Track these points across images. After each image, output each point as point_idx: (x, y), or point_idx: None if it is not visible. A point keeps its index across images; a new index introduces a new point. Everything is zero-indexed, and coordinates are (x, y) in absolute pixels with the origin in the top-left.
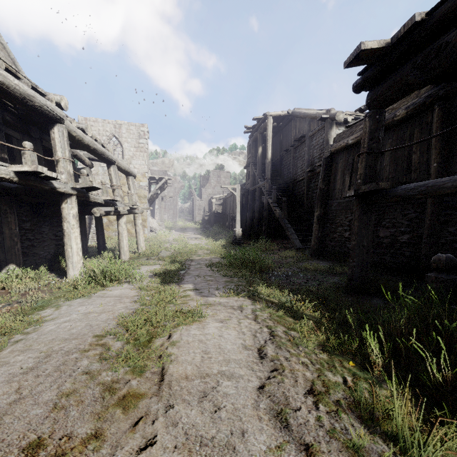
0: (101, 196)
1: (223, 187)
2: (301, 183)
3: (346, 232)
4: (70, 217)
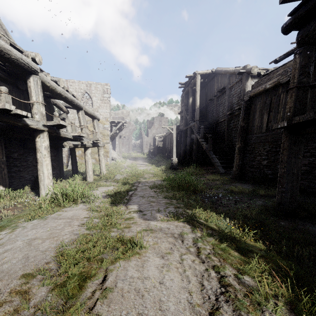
0: (70, 133)
1: (163, 127)
2: (222, 123)
3: (264, 160)
4: (42, 148)
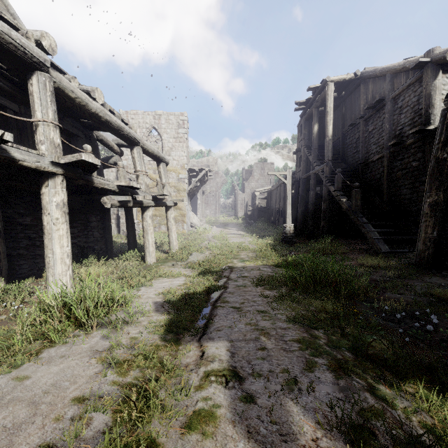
0: (112, 181)
1: (270, 174)
2: (377, 163)
3: None
4: (52, 207)
